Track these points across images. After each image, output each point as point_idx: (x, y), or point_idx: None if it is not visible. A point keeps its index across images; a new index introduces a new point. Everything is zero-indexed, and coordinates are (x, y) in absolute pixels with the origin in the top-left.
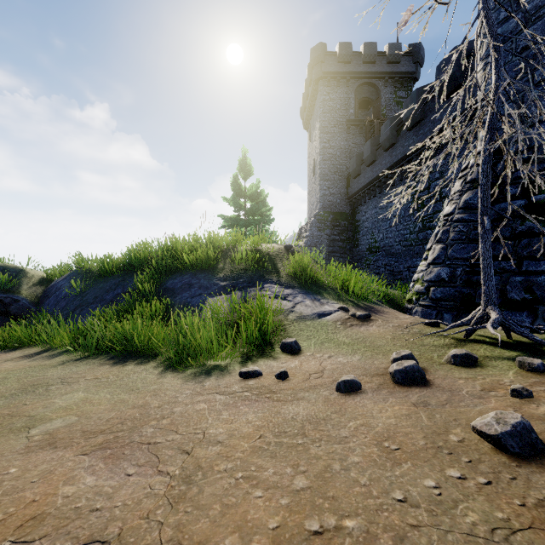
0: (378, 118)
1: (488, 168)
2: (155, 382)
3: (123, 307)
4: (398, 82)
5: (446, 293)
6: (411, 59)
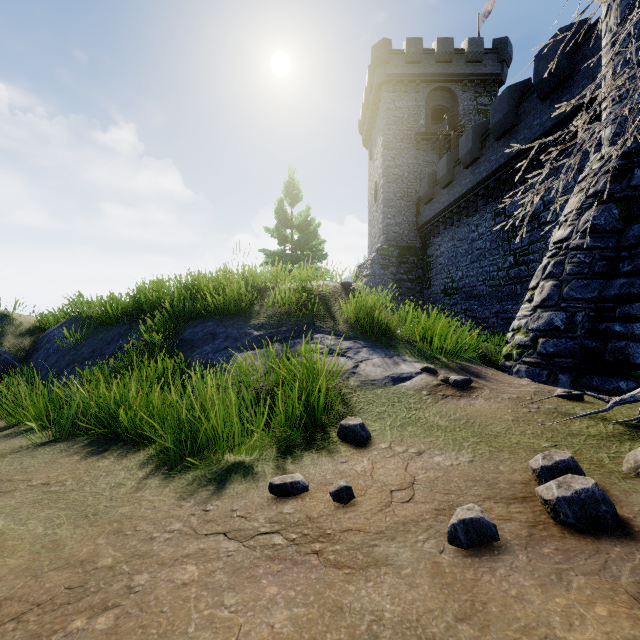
0: (455, 130)
1: None
2: (129, 498)
3: (123, 365)
4: (479, 86)
5: (562, 346)
6: (496, 57)
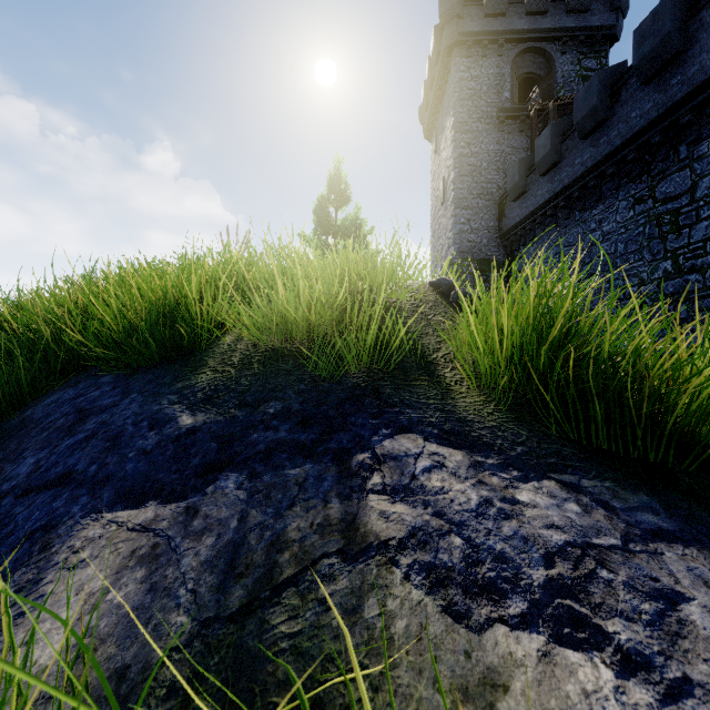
0: (556, 99)
1: None
2: None
3: None
4: (584, 44)
5: None
6: (608, 4)
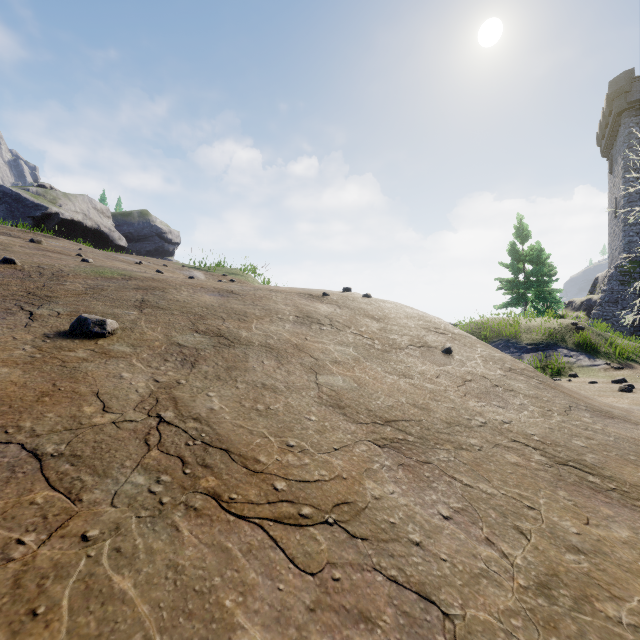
0: None
1: None
2: None
3: None
4: None
5: None
6: None
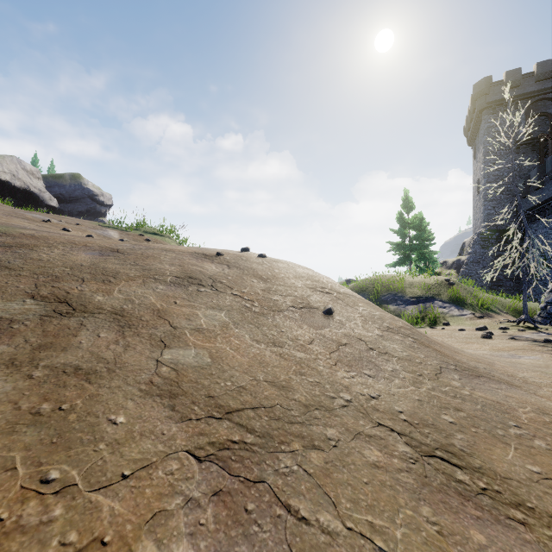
0: None
1: (522, 269)
2: None
3: None
4: None
5: None
6: None
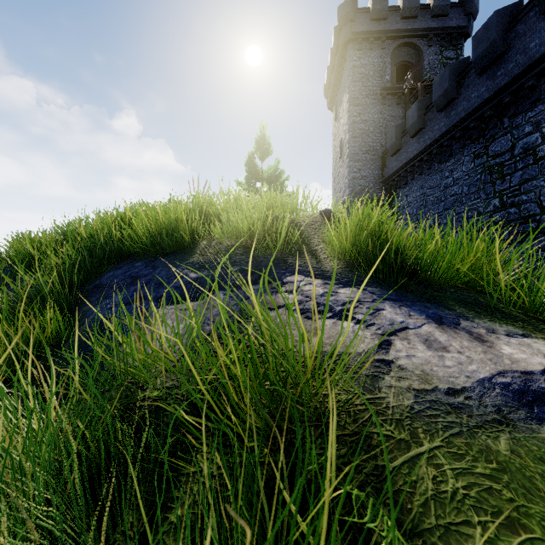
0: (423, 81)
1: None
2: None
3: None
4: (444, 40)
5: None
6: (462, 10)
